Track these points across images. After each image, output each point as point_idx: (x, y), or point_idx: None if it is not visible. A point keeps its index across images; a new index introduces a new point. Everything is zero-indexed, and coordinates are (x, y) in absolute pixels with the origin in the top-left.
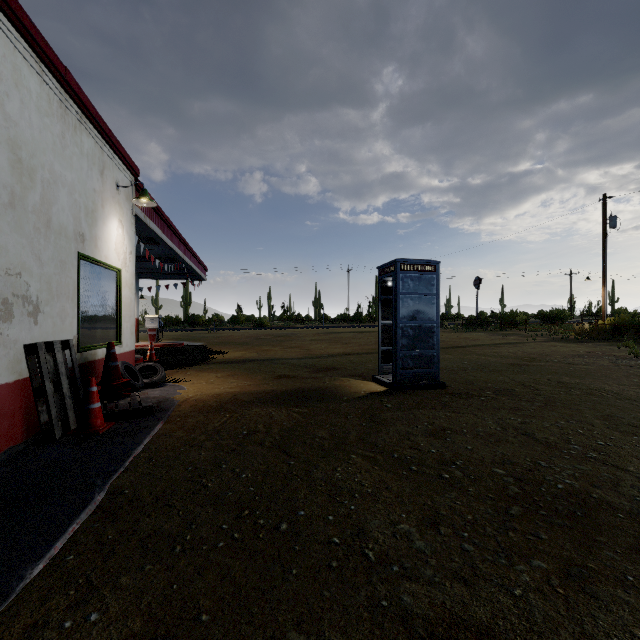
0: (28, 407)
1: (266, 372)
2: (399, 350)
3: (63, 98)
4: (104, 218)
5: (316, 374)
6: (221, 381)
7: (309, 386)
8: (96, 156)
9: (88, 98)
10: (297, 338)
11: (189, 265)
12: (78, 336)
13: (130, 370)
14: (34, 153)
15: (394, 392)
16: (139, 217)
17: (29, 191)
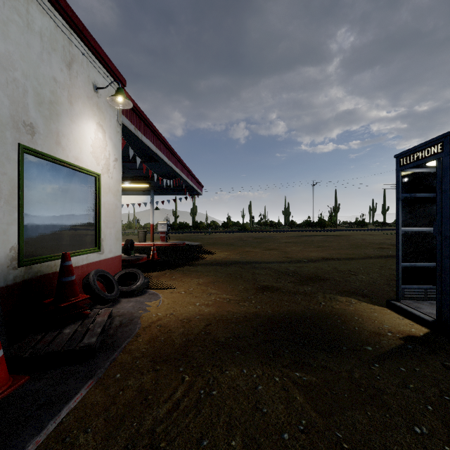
0: None
1: (247, 280)
2: None
3: None
4: (73, 116)
5: (303, 287)
6: (200, 291)
7: (301, 309)
8: (58, 43)
9: None
10: (273, 240)
11: (186, 181)
12: (19, 246)
13: (108, 278)
14: None
15: None
16: (128, 128)
17: None
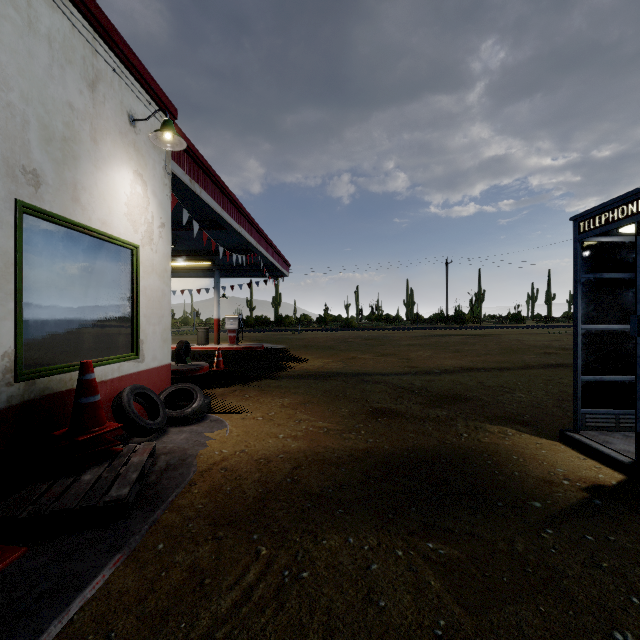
0: None
1: (354, 399)
2: None
3: None
4: (98, 160)
5: (435, 410)
6: (285, 416)
7: (433, 444)
8: (76, 52)
9: None
10: (390, 342)
11: (265, 257)
12: (16, 352)
13: (150, 397)
14: None
15: None
16: (180, 180)
17: None
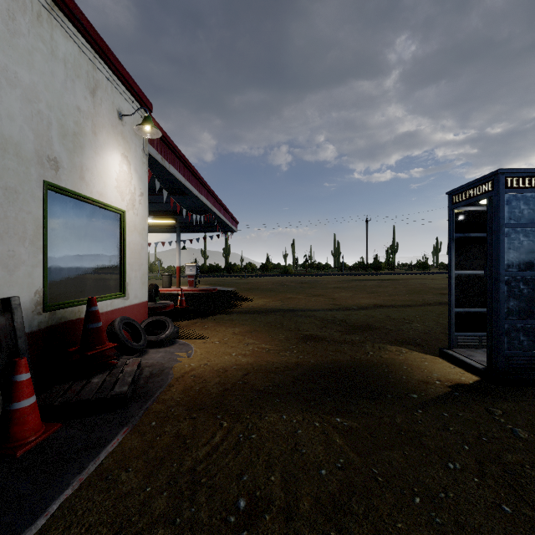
0: None
1: (289, 329)
2: (503, 318)
3: None
4: (97, 147)
5: (351, 336)
6: (236, 341)
7: (346, 359)
8: (82, 68)
9: None
10: (320, 285)
11: (219, 217)
12: (44, 290)
13: (134, 326)
14: None
15: (499, 389)
16: (154, 158)
17: None
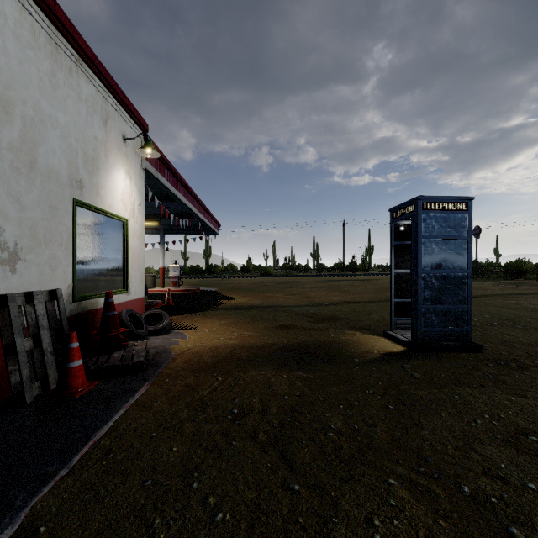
0: (1, 365)
1: (268, 320)
2: (421, 304)
3: (53, 35)
4: (108, 168)
5: (319, 325)
6: (223, 330)
7: (312, 340)
8: (98, 104)
9: (85, 41)
10: (298, 285)
11: (203, 220)
12: (73, 285)
13: (136, 317)
14: (11, 84)
15: (416, 354)
16: (150, 172)
17: (3, 125)
